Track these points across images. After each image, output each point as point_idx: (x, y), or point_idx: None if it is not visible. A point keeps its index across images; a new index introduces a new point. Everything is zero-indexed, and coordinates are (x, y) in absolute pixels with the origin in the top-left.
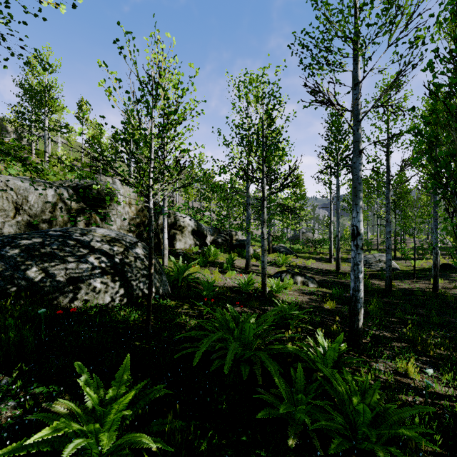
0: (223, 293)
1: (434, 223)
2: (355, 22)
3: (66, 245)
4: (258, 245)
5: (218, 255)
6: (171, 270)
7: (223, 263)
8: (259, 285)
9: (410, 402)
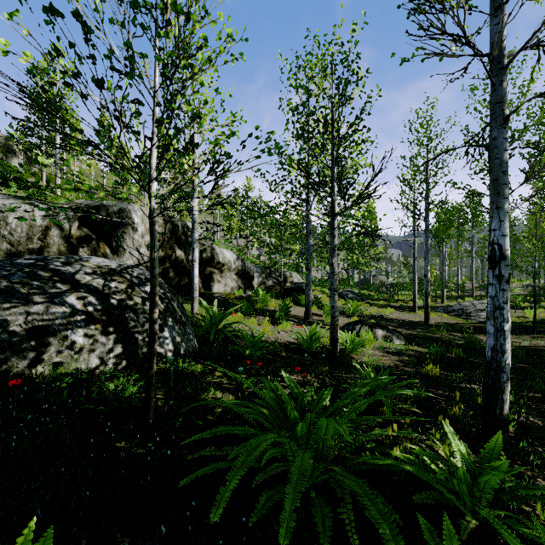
0: (276, 352)
1: None
2: None
3: (34, 278)
4: (318, 290)
5: (269, 300)
6: (201, 319)
7: (274, 311)
8: (326, 342)
9: None
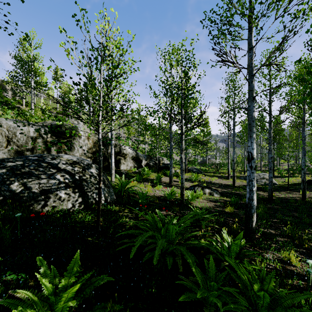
0: (153, 200)
1: (303, 151)
2: (249, 3)
3: (40, 167)
4: (177, 167)
5: (150, 174)
6: (116, 185)
7: (153, 180)
8: (179, 195)
9: (295, 285)
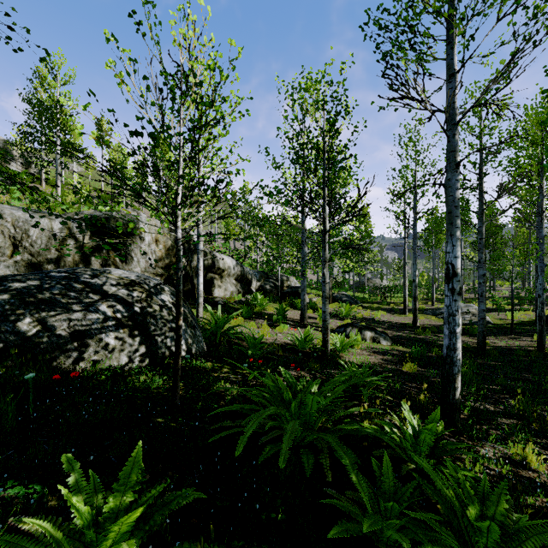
0: (274, 351)
1: (539, 264)
2: None
3: (70, 290)
4: (314, 294)
5: (266, 304)
6: (207, 323)
7: (272, 315)
8: (319, 343)
9: (540, 507)
